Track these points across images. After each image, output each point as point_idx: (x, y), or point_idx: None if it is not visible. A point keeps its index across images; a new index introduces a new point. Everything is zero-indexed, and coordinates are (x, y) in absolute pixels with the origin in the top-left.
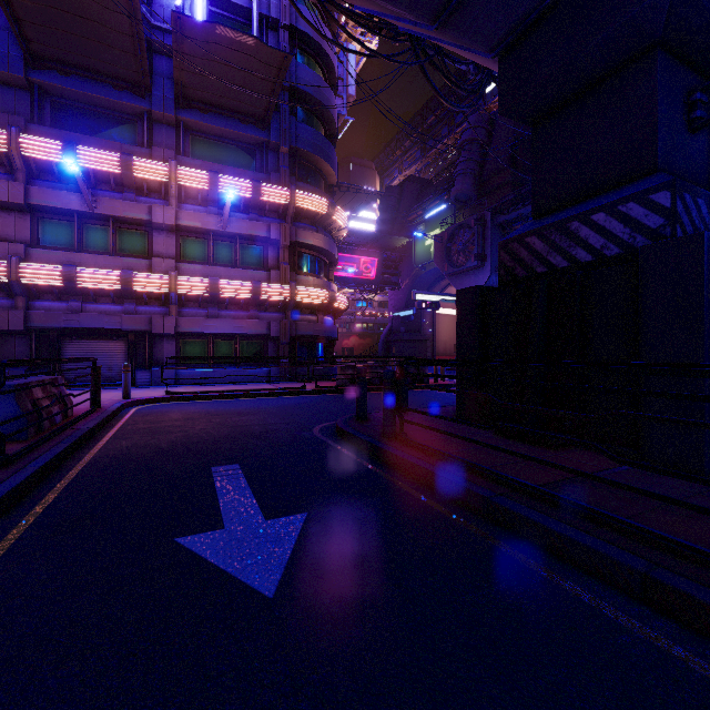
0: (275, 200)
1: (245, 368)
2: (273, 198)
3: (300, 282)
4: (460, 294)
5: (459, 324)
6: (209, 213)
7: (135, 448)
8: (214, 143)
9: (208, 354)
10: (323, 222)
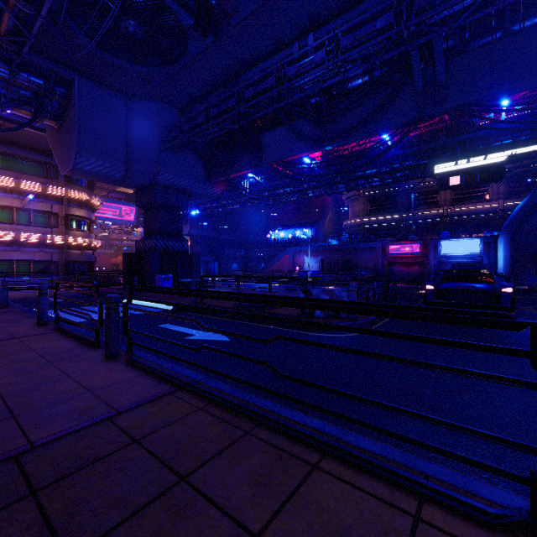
0: (56, 193)
1: (41, 277)
2: (55, 192)
3: (71, 234)
4: (124, 254)
5: (123, 262)
6: (13, 198)
7: (13, 297)
8: (16, 160)
9: (12, 270)
10: (85, 203)
